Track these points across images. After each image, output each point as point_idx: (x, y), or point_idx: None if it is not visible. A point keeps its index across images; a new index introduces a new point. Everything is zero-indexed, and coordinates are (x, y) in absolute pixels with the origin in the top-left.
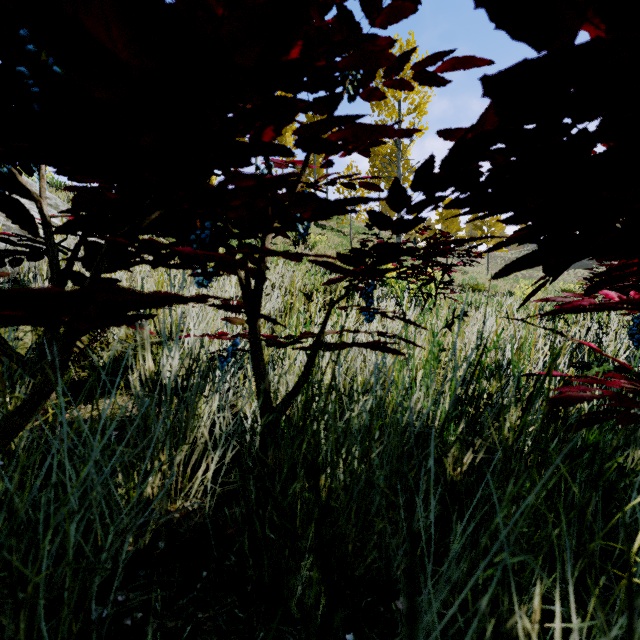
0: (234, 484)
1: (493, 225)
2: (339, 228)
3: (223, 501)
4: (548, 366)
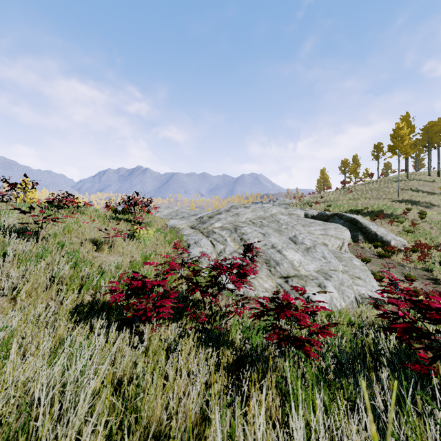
0: None
1: None
2: None
3: None
4: None
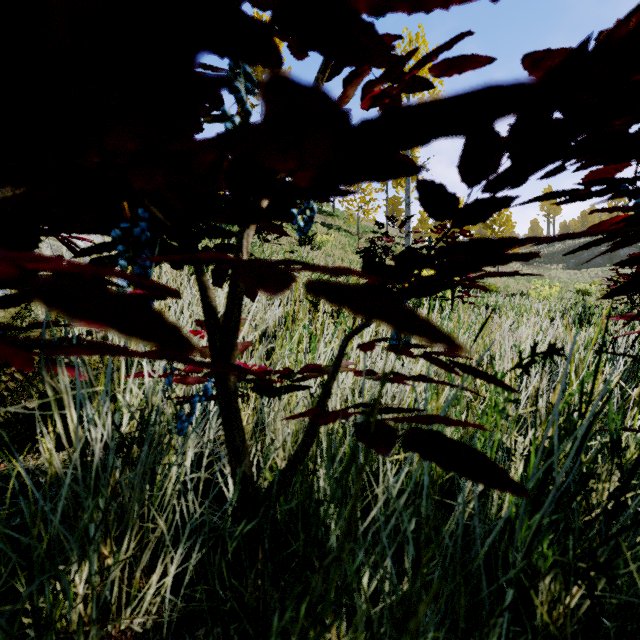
0: (201, 603)
1: (503, 224)
2: (346, 228)
3: (191, 612)
4: (635, 406)
